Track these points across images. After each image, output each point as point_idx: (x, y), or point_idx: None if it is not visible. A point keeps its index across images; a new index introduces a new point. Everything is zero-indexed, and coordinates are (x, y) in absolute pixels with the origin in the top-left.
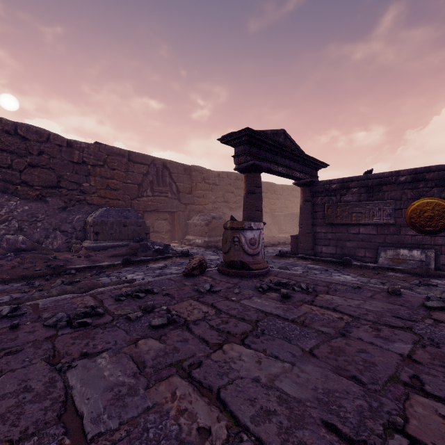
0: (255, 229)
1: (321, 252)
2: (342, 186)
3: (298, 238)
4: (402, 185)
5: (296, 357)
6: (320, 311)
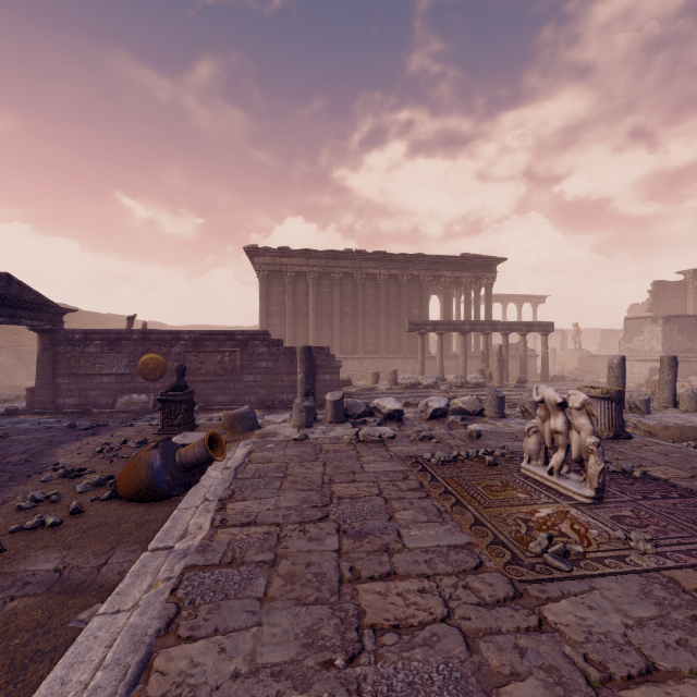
0: None
1: (64, 404)
2: (86, 338)
3: (35, 391)
4: (136, 342)
5: None
6: (0, 444)
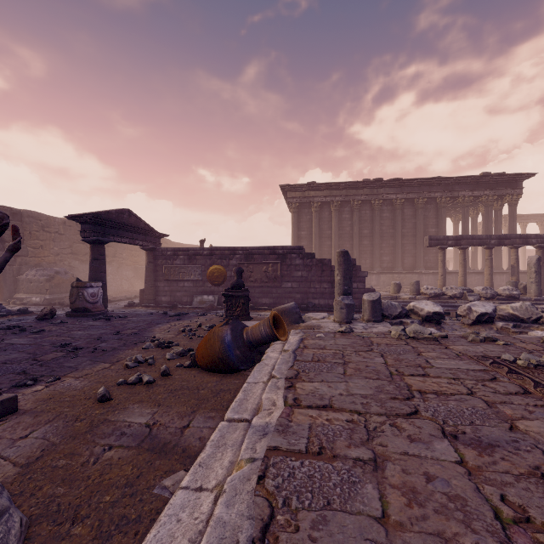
0: (95, 287)
1: (161, 301)
2: (174, 254)
3: (144, 291)
4: (205, 257)
5: (100, 330)
6: (122, 322)
